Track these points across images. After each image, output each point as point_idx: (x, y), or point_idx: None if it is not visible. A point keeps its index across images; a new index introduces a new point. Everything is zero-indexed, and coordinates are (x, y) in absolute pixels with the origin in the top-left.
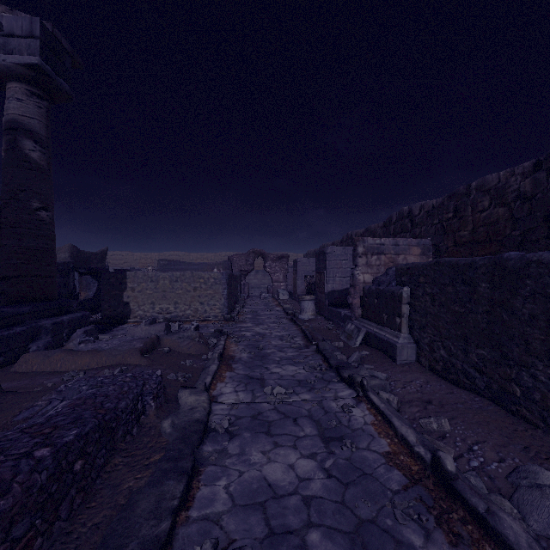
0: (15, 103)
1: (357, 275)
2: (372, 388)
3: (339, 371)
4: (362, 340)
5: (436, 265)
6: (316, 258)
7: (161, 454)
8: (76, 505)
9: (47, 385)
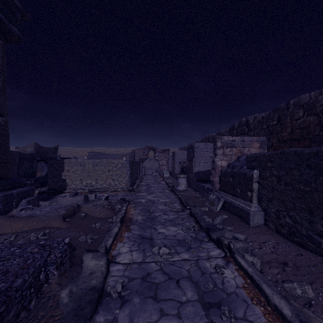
0: None
1: (216, 161)
2: (237, 250)
3: (209, 233)
4: (221, 206)
5: (282, 153)
6: (187, 150)
7: None
8: None
9: None
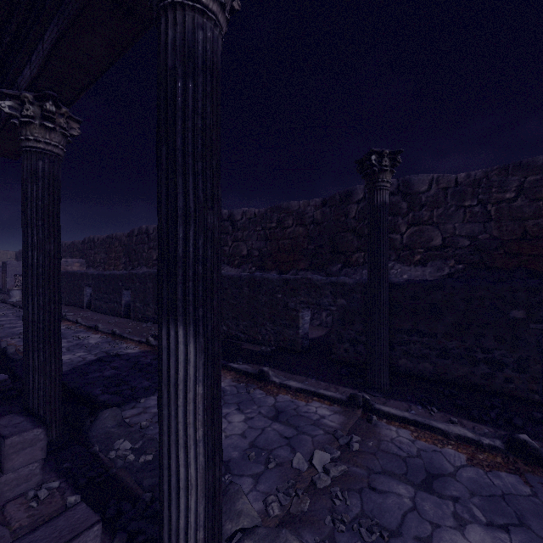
0: None
1: None
2: None
3: None
4: None
5: (67, 272)
6: None
7: None
8: None
9: None
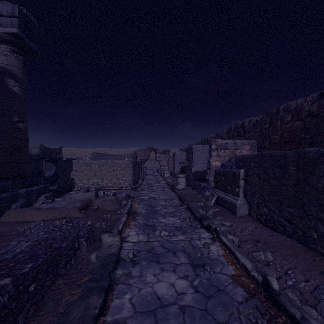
0: (3, 57)
1: (211, 162)
2: (222, 232)
3: (201, 221)
4: (214, 201)
5: (261, 155)
6: (186, 151)
7: (89, 276)
8: (30, 314)
9: (20, 230)
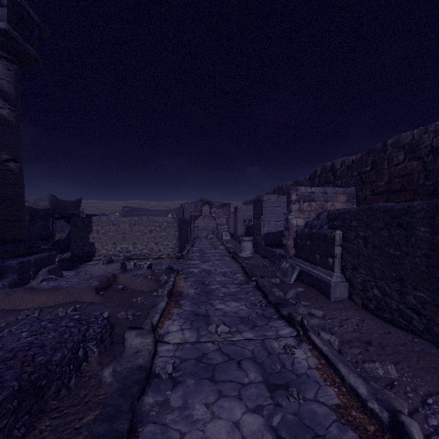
0: None
1: (290, 219)
2: (312, 328)
3: (279, 309)
4: (296, 277)
5: (369, 210)
6: (254, 205)
7: (97, 411)
8: None
9: (0, 325)
